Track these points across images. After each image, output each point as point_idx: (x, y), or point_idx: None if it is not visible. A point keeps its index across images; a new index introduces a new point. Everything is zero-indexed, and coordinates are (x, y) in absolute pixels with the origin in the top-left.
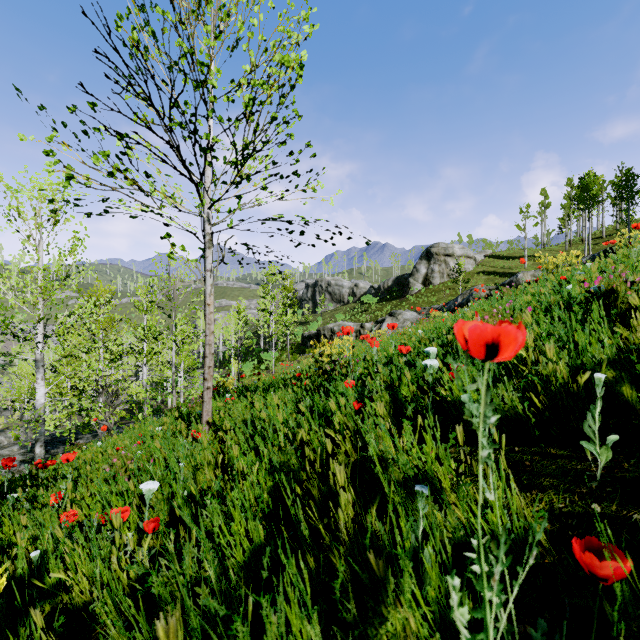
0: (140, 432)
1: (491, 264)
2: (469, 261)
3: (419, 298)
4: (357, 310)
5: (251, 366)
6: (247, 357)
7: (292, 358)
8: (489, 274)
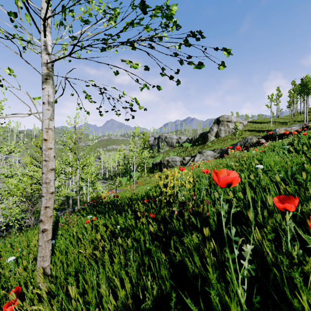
0: (27, 241)
1: (252, 126)
2: (240, 124)
3: (213, 144)
4: (180, 150)
5: (126, 179)
6: (124, 174)
7: (147, 175)
8: (251, 131)
